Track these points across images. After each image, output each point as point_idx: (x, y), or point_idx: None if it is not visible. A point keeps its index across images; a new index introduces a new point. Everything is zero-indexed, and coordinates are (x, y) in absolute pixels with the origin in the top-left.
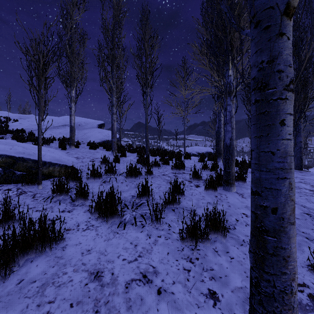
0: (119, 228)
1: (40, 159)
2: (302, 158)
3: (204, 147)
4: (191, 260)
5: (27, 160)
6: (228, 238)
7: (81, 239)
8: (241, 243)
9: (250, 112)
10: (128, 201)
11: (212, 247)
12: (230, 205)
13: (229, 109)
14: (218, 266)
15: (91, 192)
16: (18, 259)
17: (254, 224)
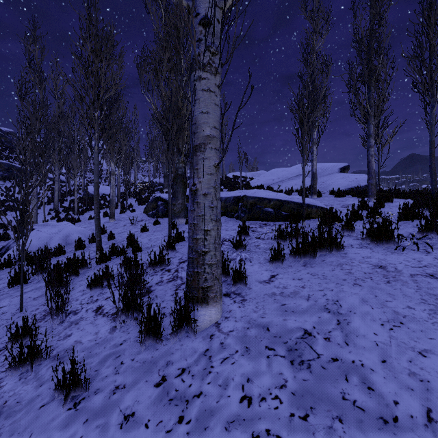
0: (396, 250)
1: (304, 199)
2: None
3: None
4: None
5: (290, 203)
6: None
7: (358, 251)
8: None
9: None
10: (405, 236)
11: None
12: None
13: None
14: None
15: (355, 228)
16: (317, 250)
17: None
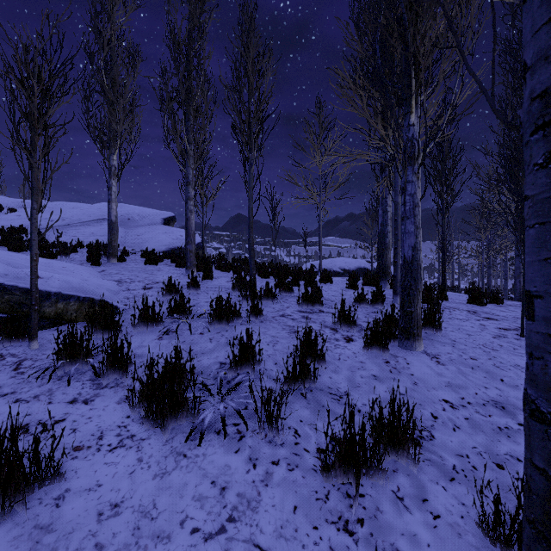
0: (189, 442)
1: (34, 288)
2: None
3: (354, 260)
4: (346, 527)
5: (12, 290)
6: (421, 461)
7: (102, 473)
8: (450, 474)
9: (442, 196)
10: (212, 375)
11: (389, 486)
12: (416, 382)
13: (410, 190)
14: (407, 540)
15: (139, 354)
16: None
17: (545, 506)
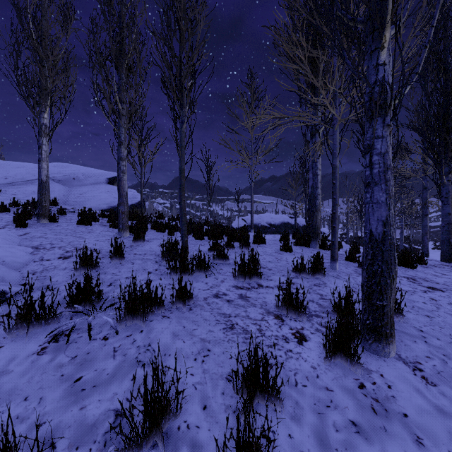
0: None
1: None
2: (451, 242)
3: (278, 216)
4: None
5: None
6: None
7: None
8: None
9: None
10: None
11: None
12: (420, 437)
13: (380, 149)
14: None
15: None
16: None
17: None
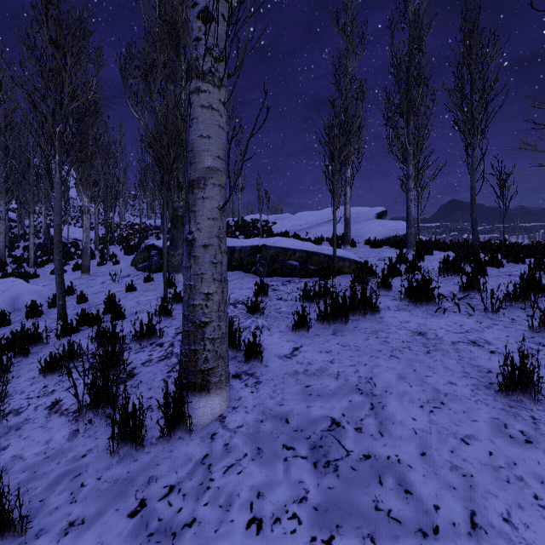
0: (437, 313)
1: (335, 251)
2: None
3: None
4: (543, 346)
5: (319, 255)
6: None
7: (395, 315)
8: None
9: None
10: (445, 295)
11: None
12: None
13: None
14: None
15: (392, 286)
16: (350, 314)
17: None
